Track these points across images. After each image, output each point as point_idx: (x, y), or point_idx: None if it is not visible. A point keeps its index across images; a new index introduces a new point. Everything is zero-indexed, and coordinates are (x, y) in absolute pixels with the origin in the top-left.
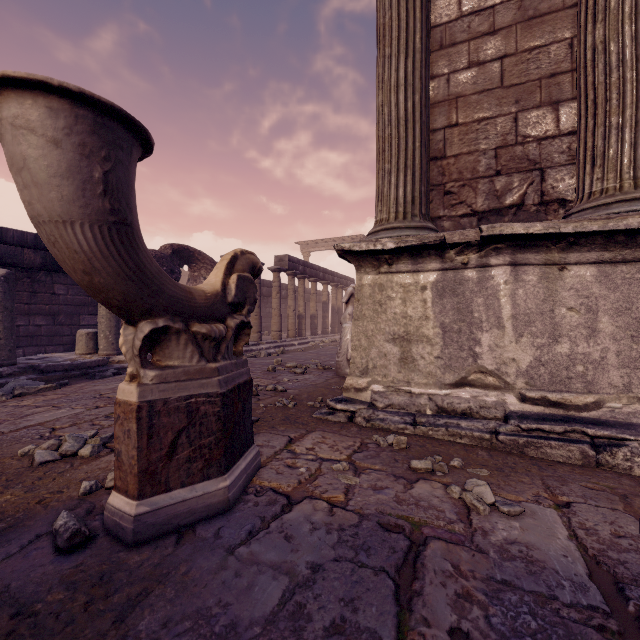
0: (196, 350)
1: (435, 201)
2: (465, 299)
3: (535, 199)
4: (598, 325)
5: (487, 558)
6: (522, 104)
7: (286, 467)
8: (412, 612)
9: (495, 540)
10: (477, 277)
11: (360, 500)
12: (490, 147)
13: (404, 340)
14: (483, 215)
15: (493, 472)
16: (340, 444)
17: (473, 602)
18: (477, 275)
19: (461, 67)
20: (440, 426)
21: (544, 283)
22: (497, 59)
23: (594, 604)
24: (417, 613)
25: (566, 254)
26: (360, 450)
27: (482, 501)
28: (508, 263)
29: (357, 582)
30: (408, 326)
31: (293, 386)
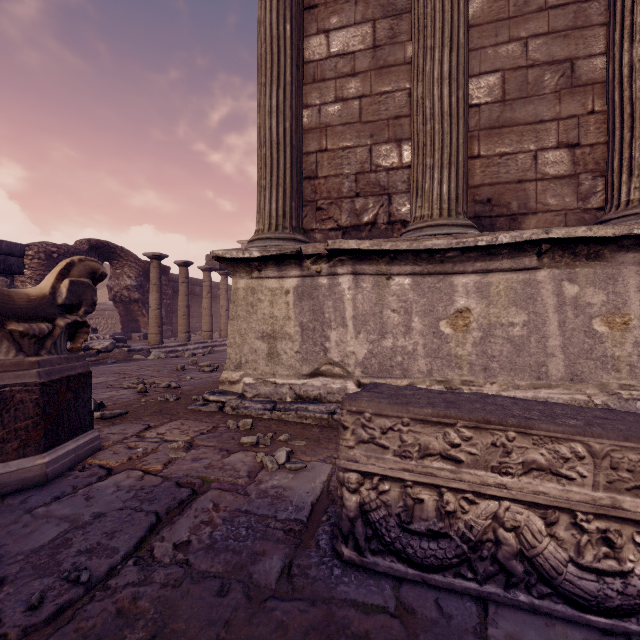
0: (13, 346)
1: (309, 215)
2: (319, 302)
3: (385, 219)
4: (412, 324)
5: (246, 498)
6: (375, 138)
7: (126, 448)
8: (157, 535)
9: (264, 487)
10: (328, 283)
11: (175, 468)
12: (352, 172)
13: (271, 337)
14: (346, 230)
15: (310, 443)
16: (193, 429)
17: (210, 525)
18: (328, 282)
19: (330, 101)
20: (292, 410)
21: (376, 290)
22: (357, 98)
23: (299, 518)
24: (161, 535)
25: (391, 267)
26: (207, 432)
27: (275, 462)
28: (351, 272)
29: (127, 521)
30: (274, 325)
31: (192, 383)
